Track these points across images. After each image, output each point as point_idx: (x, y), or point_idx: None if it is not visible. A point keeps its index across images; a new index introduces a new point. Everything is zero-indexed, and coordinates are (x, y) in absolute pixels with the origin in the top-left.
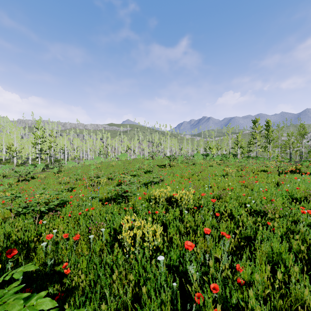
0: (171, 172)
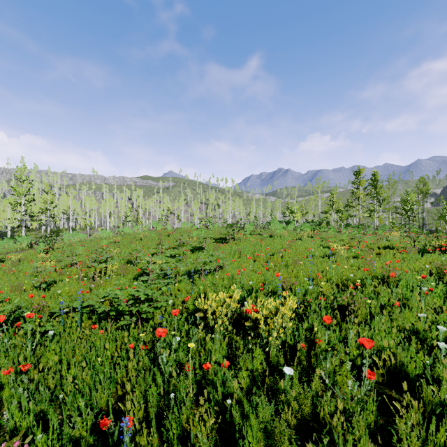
0: (236, 250)
